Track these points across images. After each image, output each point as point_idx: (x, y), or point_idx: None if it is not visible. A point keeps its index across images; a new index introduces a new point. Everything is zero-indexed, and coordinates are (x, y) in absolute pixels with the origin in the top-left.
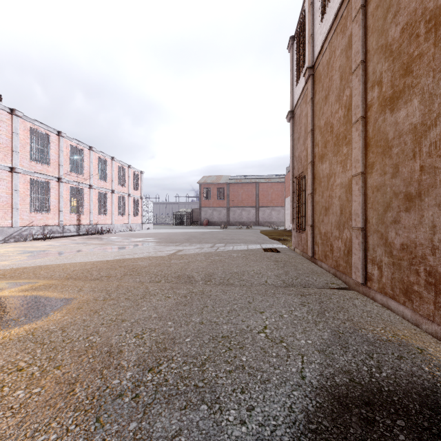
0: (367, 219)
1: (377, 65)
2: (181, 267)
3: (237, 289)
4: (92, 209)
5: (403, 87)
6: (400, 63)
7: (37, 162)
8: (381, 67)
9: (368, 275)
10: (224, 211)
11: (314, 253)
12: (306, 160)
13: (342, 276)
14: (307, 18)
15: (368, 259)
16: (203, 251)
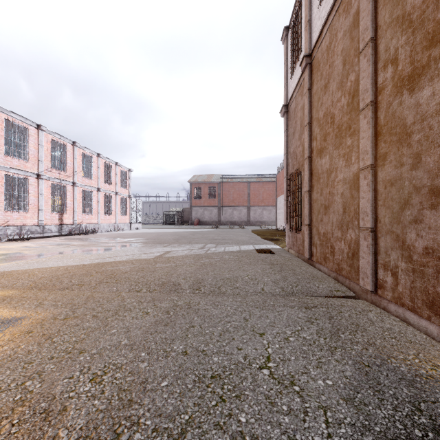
0: (378, 218)
1: (392, 40)
2: (167, 272)
3: (230, 300)
4: (76, 207)
5: (427, 61)
6: (423, 33)
7: (13, 157)
8: (396, 43)
9: (379, 282)
10: (216, 211)
11: (311, 255)
12: (302, 156)
13: (345, 281)
14: (303, 4)
15: (379, 263)
16: (193, 252)
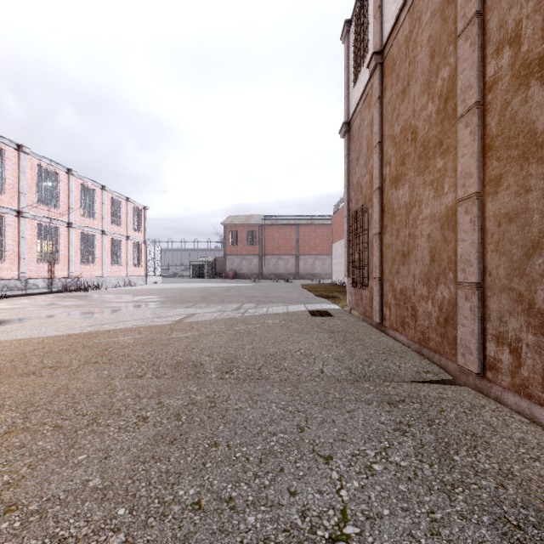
0: (486, 269)
1: (510, 10)
2: (185, 346)
3: (275, 392)
4: (72, 256)
5: None
6: None
7: None
8: (518, 12)
9: (488, 360)
10: (256, 261)
11: (383, 319)
12: (369, 188)
13: (434, 356)
14: None
15: (488, 334)
16: (224, 315)
